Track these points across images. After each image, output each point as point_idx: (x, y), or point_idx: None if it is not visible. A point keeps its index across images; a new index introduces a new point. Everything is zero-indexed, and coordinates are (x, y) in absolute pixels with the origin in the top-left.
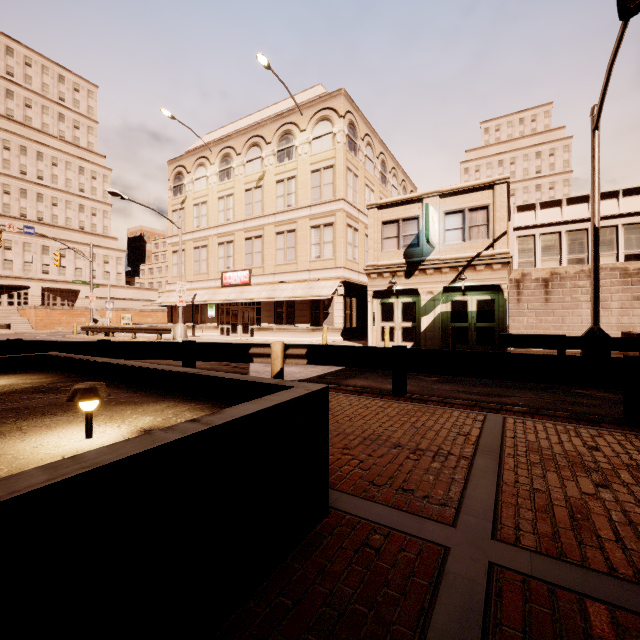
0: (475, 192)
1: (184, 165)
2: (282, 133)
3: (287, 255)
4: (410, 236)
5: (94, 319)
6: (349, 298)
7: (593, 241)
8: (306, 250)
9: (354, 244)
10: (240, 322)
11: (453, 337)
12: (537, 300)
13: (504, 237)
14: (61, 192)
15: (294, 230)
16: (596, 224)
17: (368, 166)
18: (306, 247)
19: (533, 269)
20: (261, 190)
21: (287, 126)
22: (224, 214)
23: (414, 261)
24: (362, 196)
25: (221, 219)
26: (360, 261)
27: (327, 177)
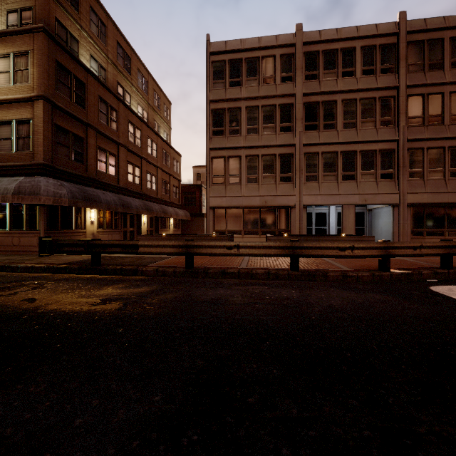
0: None
1: None
2: None
3: None
4: None
5: None
6: None
7: None
8: None
9: None
10: None
11: None
12: None
13: None
14: None
15: None
16: None
17: None
18: None
19: None
20: None
21: None
22: None
23: None
24: None
25: None
26: None
27: None
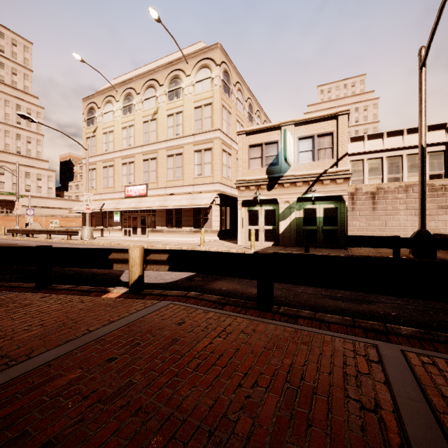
0: (322, 121)
1: (95, 102)
2: (172, 77)
3: (176, 173)
4: (271, 157)
5: (27, 223)
6: (224, 207)
7: (420, 159)
8: (190, 169)
9: (228, 165)
10: (139, 225)
11: (307, 238)
12: (367, 208)
13: (345, 157)
14: (1, 123)
15: (181, 153)
16: (423, 144)
17: (239, 106)
18: (190, 167)
19: (364, 185)
20: (155, 122)
21: (176, 72)
22: (127, 141)
23: (274, 177)
24: (234, 129)
25: (124, 144)
26: (233, 179)
27: (207, 112)
